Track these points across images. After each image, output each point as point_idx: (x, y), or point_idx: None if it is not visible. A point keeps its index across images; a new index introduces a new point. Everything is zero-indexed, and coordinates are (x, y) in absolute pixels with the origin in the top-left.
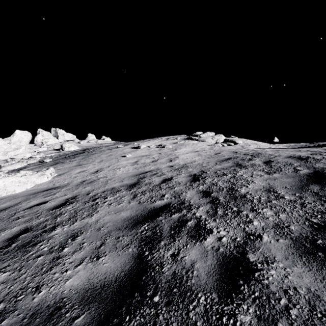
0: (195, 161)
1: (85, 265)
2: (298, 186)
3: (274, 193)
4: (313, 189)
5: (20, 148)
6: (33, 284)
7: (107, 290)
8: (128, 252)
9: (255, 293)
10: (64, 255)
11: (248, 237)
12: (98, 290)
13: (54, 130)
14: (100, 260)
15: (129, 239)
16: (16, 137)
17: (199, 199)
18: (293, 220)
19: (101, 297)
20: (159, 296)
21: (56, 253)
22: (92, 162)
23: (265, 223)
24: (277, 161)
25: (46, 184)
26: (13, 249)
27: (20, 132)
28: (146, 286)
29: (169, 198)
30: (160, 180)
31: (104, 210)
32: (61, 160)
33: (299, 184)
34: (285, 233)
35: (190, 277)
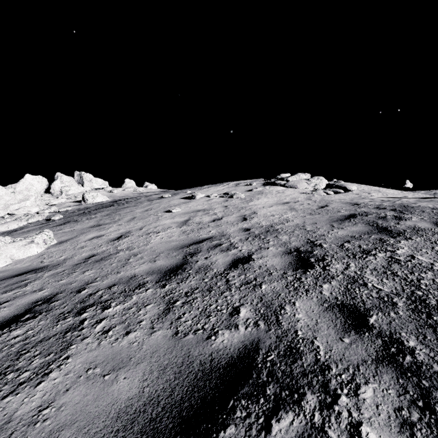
0: (289, 221)
1: None
2: None
3: None
4: None
5: (28, 199)
6: None
7: None
8: None
9: None
10: None
11: None
12: None
13: (78, 174)
14: None
15: None
16: (22, 184)
17: (341, 338)
18: None
19: None
20: None
21: None
22: (119, 220)
23: None
24: None
25: (31, 259)
26: None
27: (32, 177)
28: None
29: (253, 325)
30: (227, 260)
31: (83, 357)
32: (76, 217)
33: None
34: None
35: None
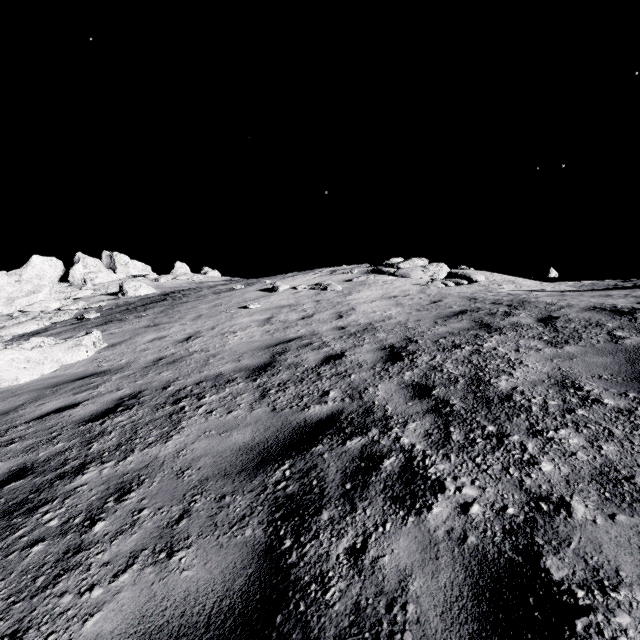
0: (392, 318)
1: (139, 572)
2: (629, 374)
3: (577, 392)
4: None
5: (40, 291)
6: (6, 627)
7: None
8: (242, 538)
9: None
10: (94, 543)
11: (535, 504)
12: None
13: (108, 256)
14: (174, 559)
15: (247, 503)
16: (31, 269)
17: (407, 403)
18: (639, 460)
19: None
20: None
21: (75, 535)
22: (181, 319)
23: (571, 469)
24: (568, 317)
25: (83, 364)
26: None
27: (41, 259)
28: None
29: (339, 401)
30: (319, 357)
31: (196, 426)
32: (119, 314)
33: (629, 370)
34: (627, 495)
35: (399, 625)
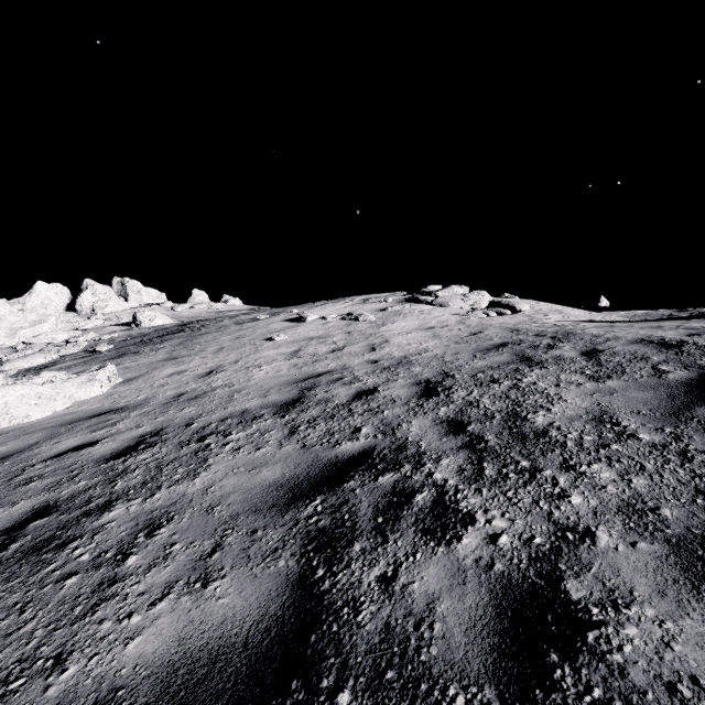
0: (428, 351)
1: (175, 600)
2: (668, 409)
3: (614, 427)
4: (704, 417)
5: (45, 321)
6: (50, 650)
7: (224, 669)
8: (275, 569)
9: (593, 689)
10: (128, 575)
11: (562, 534)
12: (201, 669)
13: (119, 282)
14: (209, 589)
15: (279, 536)
16: (36, 297)
17: (441, 439)
18: (666, 493)
19: (209, 688)
20: (352, 690)
21: (108, 569)
22: (201, 351)
23: (599, 501)
24: (613, 350)
25: (98, 400)
26: (11, 558)
27: (46, 286)
28: (320, 662)
29: (372, 437)
30: (350, 392)
31: (224, 464)
32: (134, 347)
33: (669, 405)
34: (650, 525)
35: (426, 641)
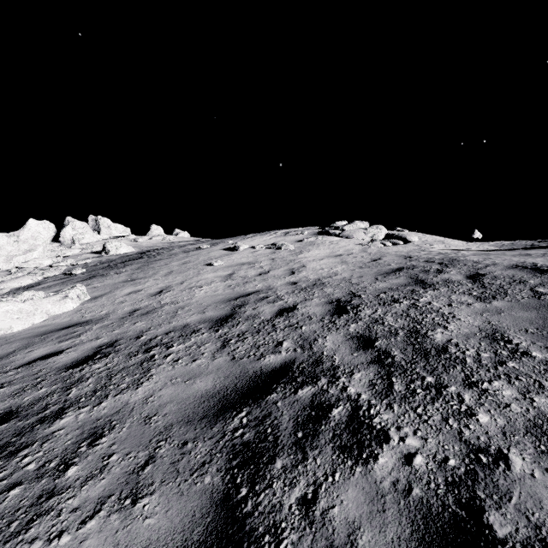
0: (337, 274)
1: (105, 518)
2: None
3: (507, 344)
4: None
5: (35, 250)
6: None
7: None
8: (201, 486)
9: None
10: (65, 488)
11: (475, 456)
12: None
13: (93, 219)
14: (138, 506)
15: (207, 450)
16: (27, 231)
17: (352, 353)
18: None
19: None
20: None
21: (49, 480)
22: (154, 274)
23: (506, 420)
24: (493, 274)
25: (69, 315)
26: None
27: (36, 222)
28: None
29: (292, 351)
30: (274, 310)
31: (164, 374)
32: (102, 270)
33: None
34: None
35: None
